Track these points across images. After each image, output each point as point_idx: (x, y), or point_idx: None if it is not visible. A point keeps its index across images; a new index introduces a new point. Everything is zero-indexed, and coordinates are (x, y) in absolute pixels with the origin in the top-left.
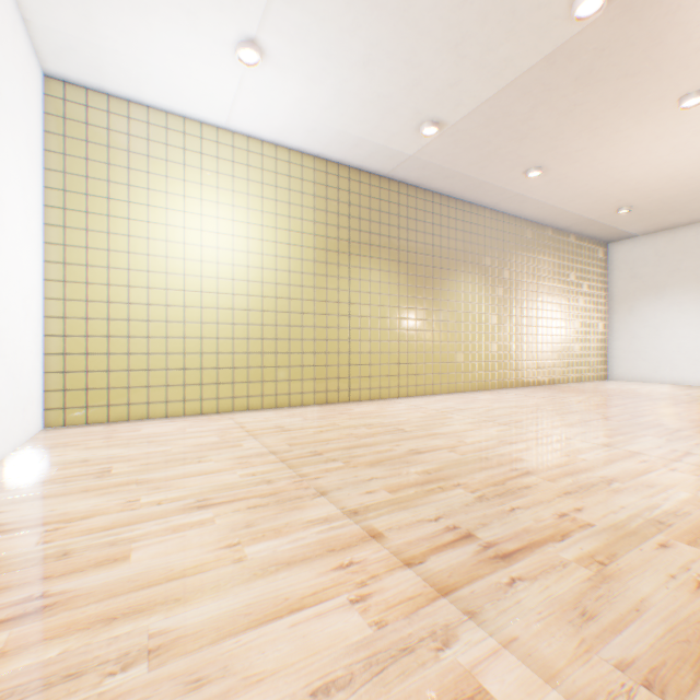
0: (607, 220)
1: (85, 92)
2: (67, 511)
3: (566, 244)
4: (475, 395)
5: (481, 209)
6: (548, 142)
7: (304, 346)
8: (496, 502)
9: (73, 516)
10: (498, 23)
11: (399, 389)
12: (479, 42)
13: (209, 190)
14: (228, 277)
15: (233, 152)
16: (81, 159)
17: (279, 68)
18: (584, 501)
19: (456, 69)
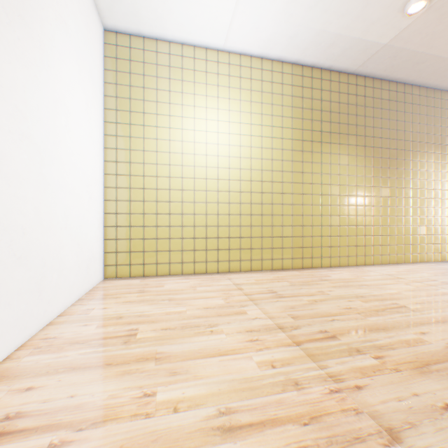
0: None
1: (129, 38)
2: (83, 402)
3: None
4: (443, 266)
5: (444, 93)
6: None
7: (283, 220)
8: None
9: (85, 416)
10: None
11: (365, 258)
12: None
13: (211, 100)
14: (224, 166)
15: (228, 68)
16: (126, 86)
17: None
18: None
19: None
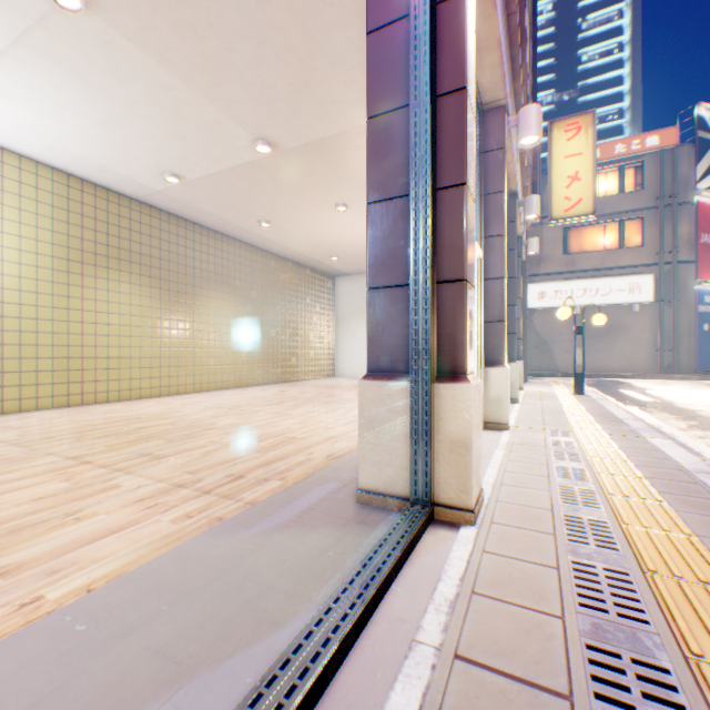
0: (330, 262)
1: None
2: None
3: (306, 275)
4: (227, 392)
5: (236, 240)
6: (271, 208)
7: (44, 351)
8: (181, 442)
9: None
10: (212, 137)
11: (155, 390)
12: (202, 141)
13: None
14: None
15: None
16: None
17: (11, 98)
18: (233, 435)
19: (188, 150)
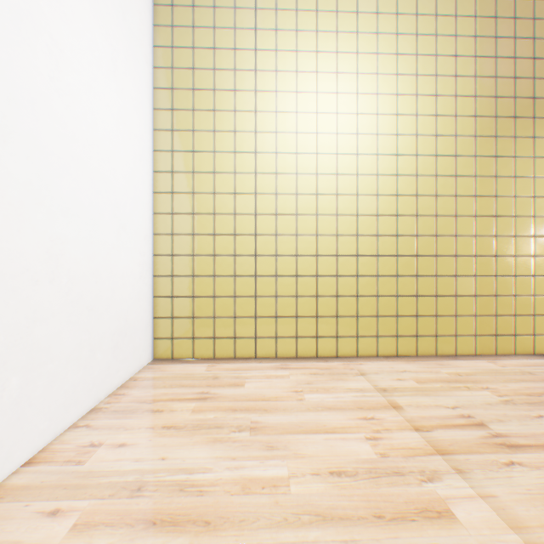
0: None
1: None
2: None
3: None
4: None
5: None
6: None
7: (457, 265)
8: None
9: None
10: None
11: None
12: None
13: (325, 58)
14: (348, 171)
15: None
16: (187, 49)
17: None
18: None
19: None
